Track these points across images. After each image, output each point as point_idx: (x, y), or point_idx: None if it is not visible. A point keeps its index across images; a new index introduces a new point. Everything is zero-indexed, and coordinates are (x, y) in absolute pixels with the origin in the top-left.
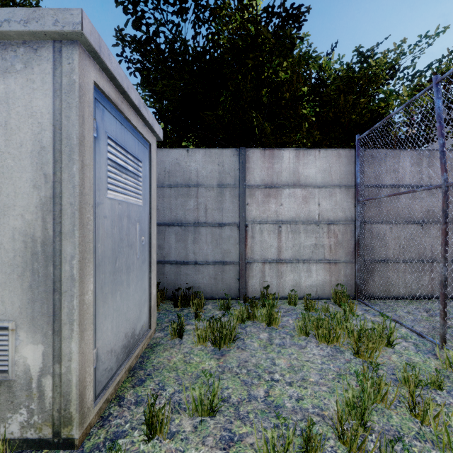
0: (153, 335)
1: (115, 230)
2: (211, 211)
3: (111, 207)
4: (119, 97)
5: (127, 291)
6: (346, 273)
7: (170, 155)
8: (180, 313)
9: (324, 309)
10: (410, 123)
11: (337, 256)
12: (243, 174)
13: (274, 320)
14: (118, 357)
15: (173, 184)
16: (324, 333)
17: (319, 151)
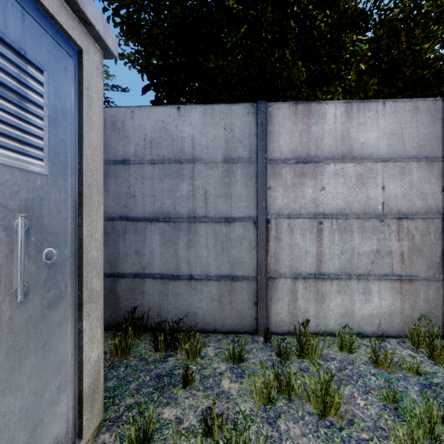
0: (91, 442)
1: None
2: (214, 199)
3: None
4: None
5: None
6: (428, 297)
7: (153, 115)
8: (161, 366)
9: (411, 369)
10: None
11: (414, 270)
12: (262, 142)
13: (332, 407)
14: None
15: (156, 159)
16: None
17: (384, 103)
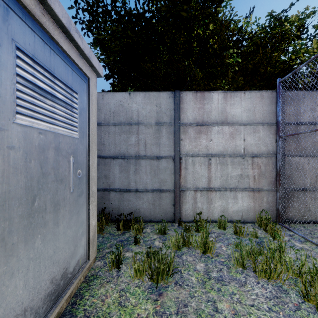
0: (92, 264)
1: (31, 164)
2: (150, 145)
3: (24, 136)
4: (38, 6)
5: (55, 230)
6: (268, 200)
7: (115, 97)
8: (122, 237)
9: (253, 235)
10: (316, 73)
11: (261, 185)
12: (177, 113)
13: (209, 249)
14: (38, 311)
15: (117, 122)
16: (264, 268)
17: (244, 93)
